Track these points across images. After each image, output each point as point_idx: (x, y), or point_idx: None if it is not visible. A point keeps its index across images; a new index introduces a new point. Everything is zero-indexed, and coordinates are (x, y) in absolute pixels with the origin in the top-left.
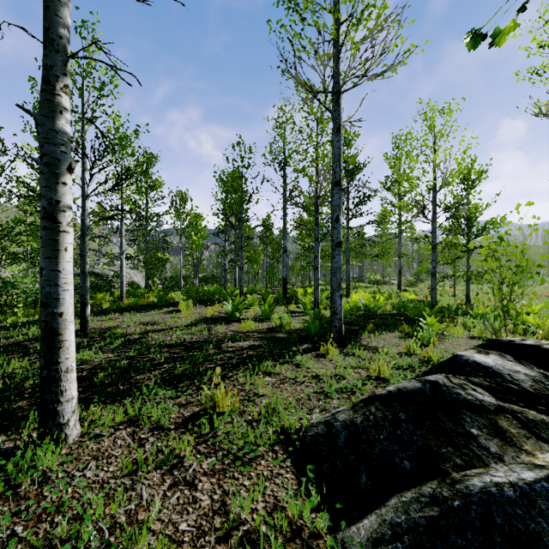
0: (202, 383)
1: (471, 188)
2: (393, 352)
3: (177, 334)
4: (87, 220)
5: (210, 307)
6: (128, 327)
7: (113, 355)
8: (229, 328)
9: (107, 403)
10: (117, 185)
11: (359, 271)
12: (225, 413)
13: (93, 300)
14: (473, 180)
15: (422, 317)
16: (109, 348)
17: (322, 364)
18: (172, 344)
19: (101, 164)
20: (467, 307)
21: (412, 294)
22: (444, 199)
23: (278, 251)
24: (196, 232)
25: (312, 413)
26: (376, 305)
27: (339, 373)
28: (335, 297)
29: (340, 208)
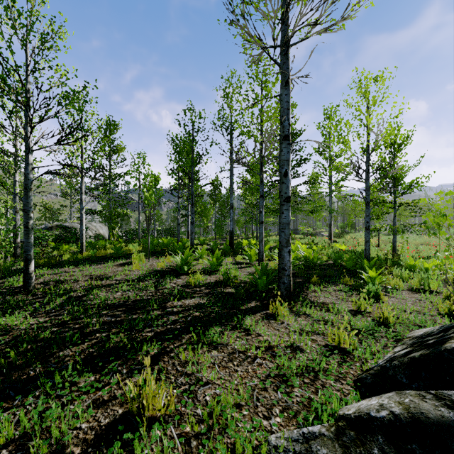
0: (136, 361)
1: (398, 151)
2: (343, 309)
3: (123, 290)
4: (31, 174)
5: (162, 259)
6: (76, 281)
7: (44, 320)
8: (177, 283)
9: (4, 401)
10: (64, 140)
11: (293, 224)
12: (155, 420)
13: (57, 251)
14: (400, 144)
15: (359, 269)
16: (44, 310)
17: (273, 328)
18: (114, 304)
19: (46, 118)
20: (395, 257)
21: (342, 245)
22: (378, 159)
23: (225, 208)
24: (148, 189)
25: (271, 417)
26: (315, 257)
27: (295, 344)
28: (284, 253)
29: (289, 162)
